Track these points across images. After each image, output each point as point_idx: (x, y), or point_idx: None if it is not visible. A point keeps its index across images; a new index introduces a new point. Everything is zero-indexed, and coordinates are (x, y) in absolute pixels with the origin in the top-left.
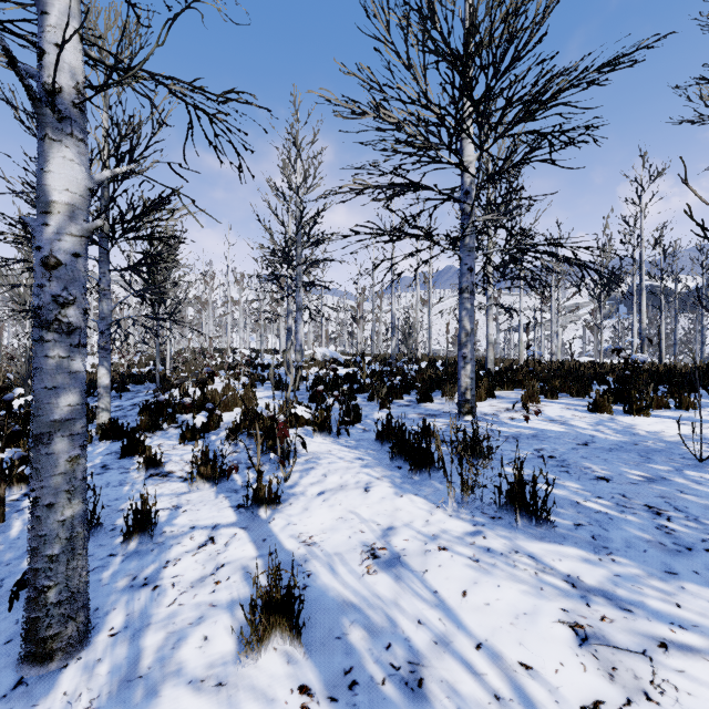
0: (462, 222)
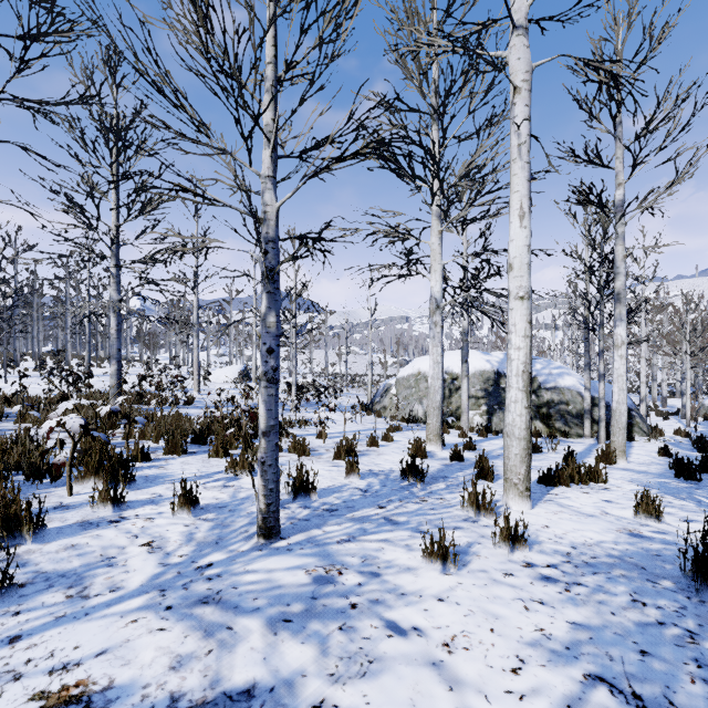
0: None
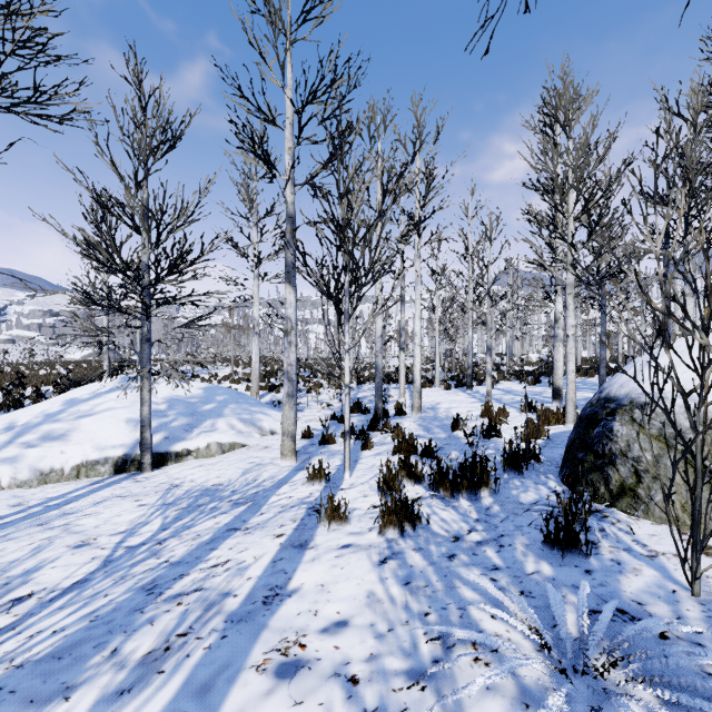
0: None
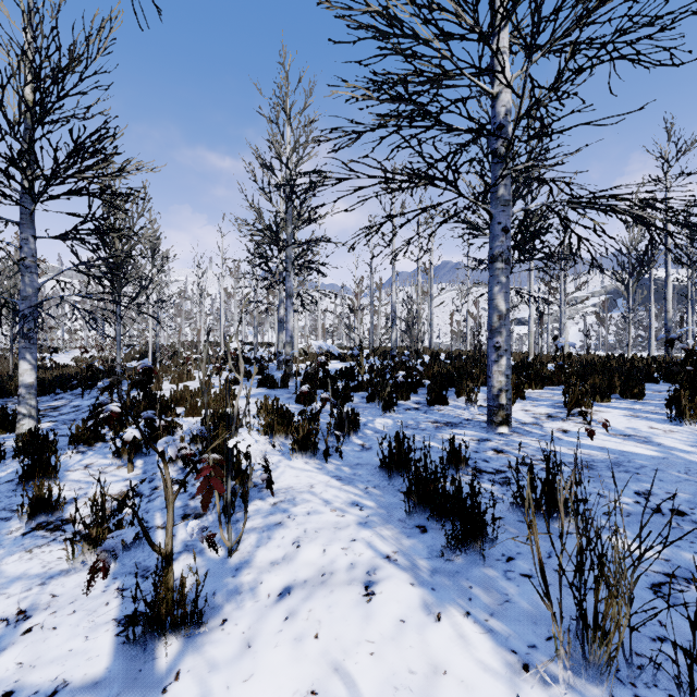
0: (494, 166)
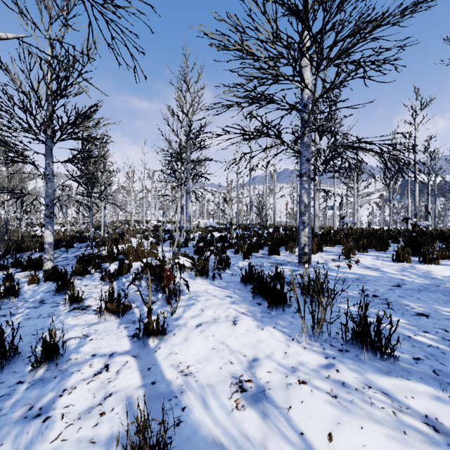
0: (302, 126)
